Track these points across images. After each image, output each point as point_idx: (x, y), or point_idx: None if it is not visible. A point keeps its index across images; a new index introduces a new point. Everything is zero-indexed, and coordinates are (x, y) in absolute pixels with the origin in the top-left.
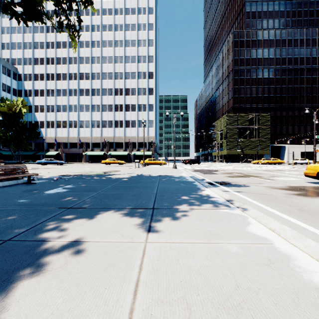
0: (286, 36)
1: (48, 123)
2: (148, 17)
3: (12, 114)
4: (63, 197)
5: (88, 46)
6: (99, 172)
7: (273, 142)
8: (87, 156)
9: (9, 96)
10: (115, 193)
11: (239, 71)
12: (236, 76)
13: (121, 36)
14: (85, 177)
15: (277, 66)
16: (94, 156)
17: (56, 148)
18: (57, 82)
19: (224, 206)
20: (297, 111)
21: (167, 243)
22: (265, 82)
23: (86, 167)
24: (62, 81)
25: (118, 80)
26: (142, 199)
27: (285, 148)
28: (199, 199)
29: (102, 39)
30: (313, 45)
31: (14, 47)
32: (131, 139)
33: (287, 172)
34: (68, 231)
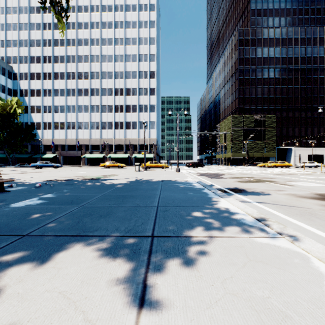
0: (292, 34)
1: (45, 125)
2: (150, 14)
3: (6, 115)
4: (30, 213)
5: (87, 44)
6: (94, 176)
7: (279, 144)
8: (86, 159)
9: (3, 96)
10: (103, 206)
11: (243, 71)
12: (241, 76)
13: (121, 33)
14: (75, 182)
15: (283, 65)
16: (93, 159)
17: (53, 150)
18: (54, 82)
19: (258, 231)
20: (304, 112)
21: None
22: (271, 82)
23: (82, 171)
24: (60, 80)
25: (119, 80)
26: (138, 216)
27: (291, 151)
28: (217, 217)
29: (101, 37)
30: (320, 44)
31: (9, 45)
32: (132, 141)
33: (301, 176)
34: None
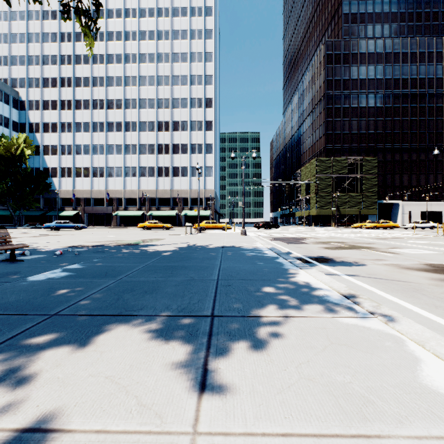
0: (400, 47)
1: (63, 171)
2: (205, 20)
3: (11, 158)
4: (54, 288)
5: (121, 61)
6: (131, 241)
7: (382, 197)
8: (119, 218)
9: (7, 132)
10: (147, 279)
11: (333, 97)
12: (329, 104)
13: (167, 47)
14: (107, 249)
15: (387, 90)
16: (128, 218)
17: (74, 206)
18: (76, 113)
19: (345, 310)
20: (415, 154)
21: (249, 440)
22: (371, 113)
23: (114, 234)
24: (83, 111)
25: (163, 110)
26: (193, 292)
27: (398, 206)
28: (293, 293)
29: (140, 51)
30: (437, 61)
31: (14, 62)
32: (181, 193)
33: (410, 240)
34: (17, 386)
